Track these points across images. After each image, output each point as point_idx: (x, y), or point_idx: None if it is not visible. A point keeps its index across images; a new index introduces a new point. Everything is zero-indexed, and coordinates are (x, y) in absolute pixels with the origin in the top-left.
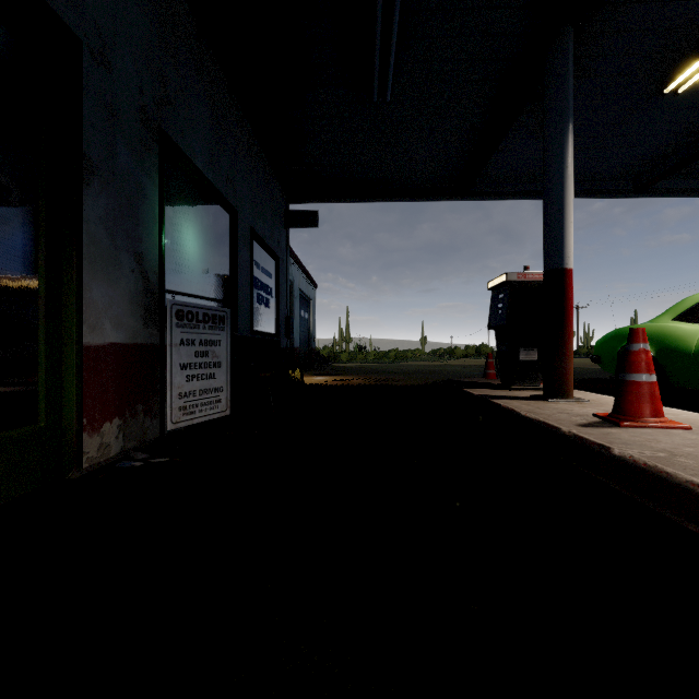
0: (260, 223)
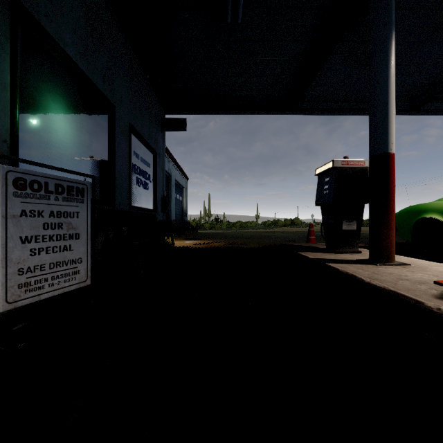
0: (139, 122)
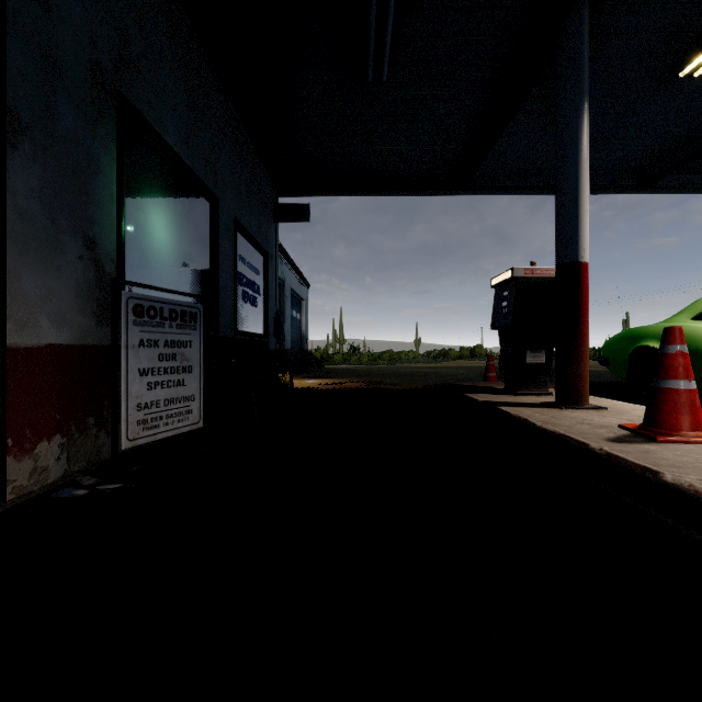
0: (246, 214)
